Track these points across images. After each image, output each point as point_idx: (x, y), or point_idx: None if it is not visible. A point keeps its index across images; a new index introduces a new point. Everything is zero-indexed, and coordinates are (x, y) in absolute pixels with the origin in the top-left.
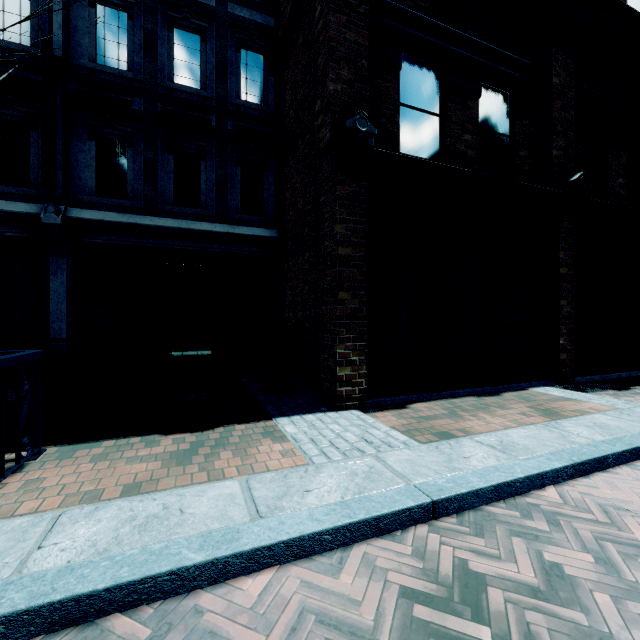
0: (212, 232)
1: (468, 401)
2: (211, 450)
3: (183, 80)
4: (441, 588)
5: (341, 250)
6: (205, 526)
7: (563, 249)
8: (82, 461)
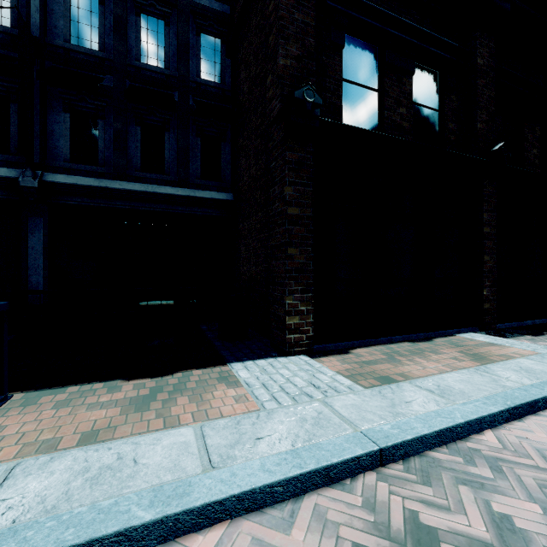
0: (175, 195)
1: (404, 346)
2: (169, 395)
3: (149, 60)
4: (394, 545)
5: (290, 210)
6: (157, 478)
7: (486, 211)
8: (45, 407)
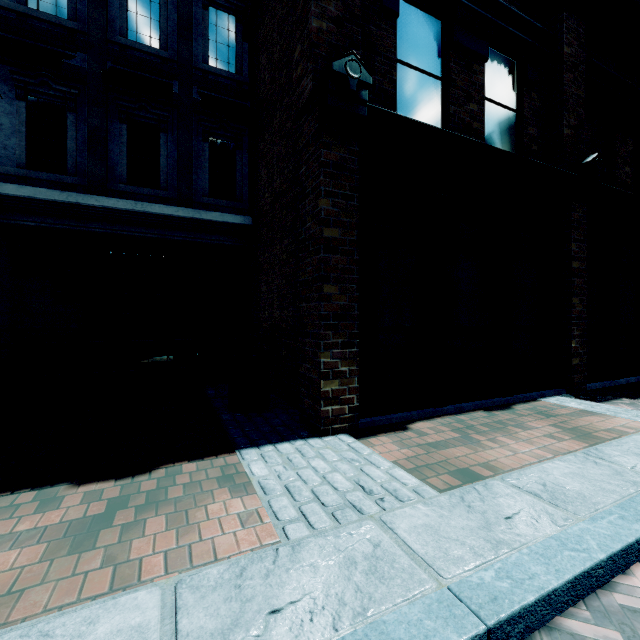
0: (173, 217)
1: (478, 417)
2: (137, 513)
3: (139, 37)
4: None
5: (327, 231)
6: None
7: (575, 240)
8: None
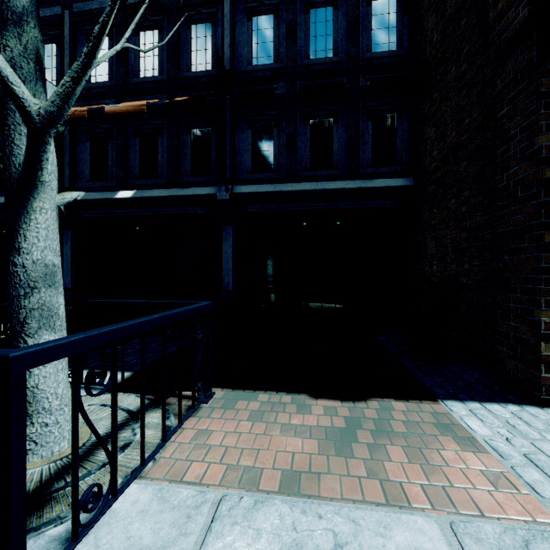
0: (344, 189)
1: None
2: (371, 436)
3: (317, 54)
4: None
5: (549, 171)
6: None
7: None
8: (241, 415)
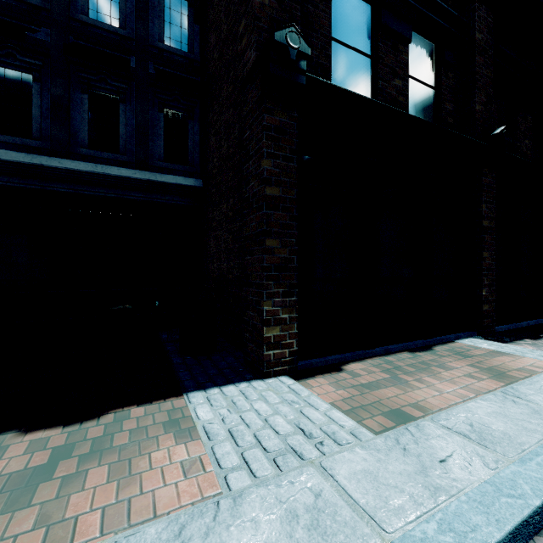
0: (131, 178)
1: (404, 358)
2: (80, 463)
3: (99, 16)
4: None
5: (269, 190)
6: None
7: (485, 202)
8: None
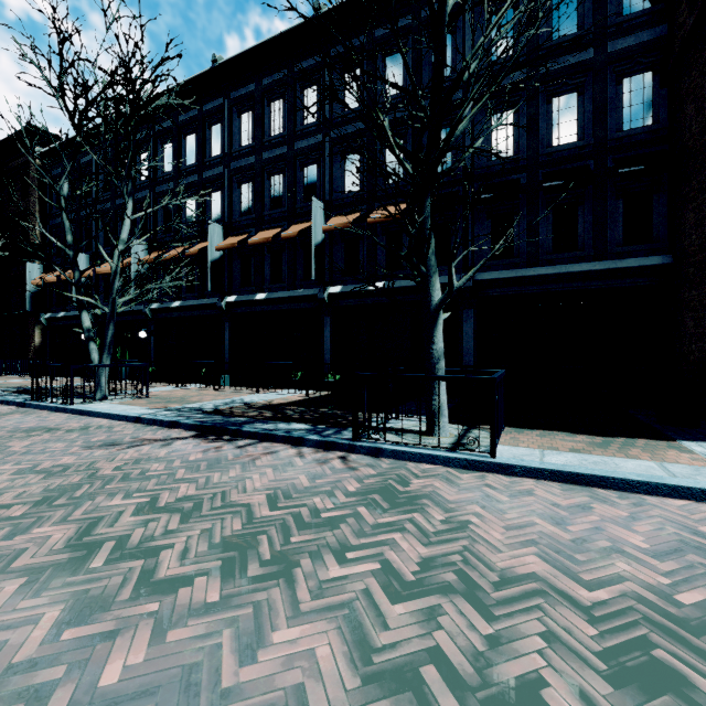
0: (591, 271)
1: None
2: (620, 447)
3: (560, 140)
4: None
5: None
6: (636, 471)
7: None
8: (530, 436)
